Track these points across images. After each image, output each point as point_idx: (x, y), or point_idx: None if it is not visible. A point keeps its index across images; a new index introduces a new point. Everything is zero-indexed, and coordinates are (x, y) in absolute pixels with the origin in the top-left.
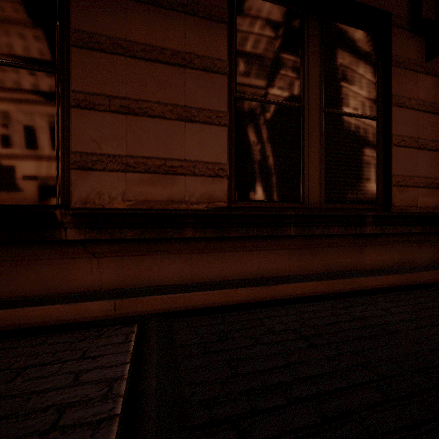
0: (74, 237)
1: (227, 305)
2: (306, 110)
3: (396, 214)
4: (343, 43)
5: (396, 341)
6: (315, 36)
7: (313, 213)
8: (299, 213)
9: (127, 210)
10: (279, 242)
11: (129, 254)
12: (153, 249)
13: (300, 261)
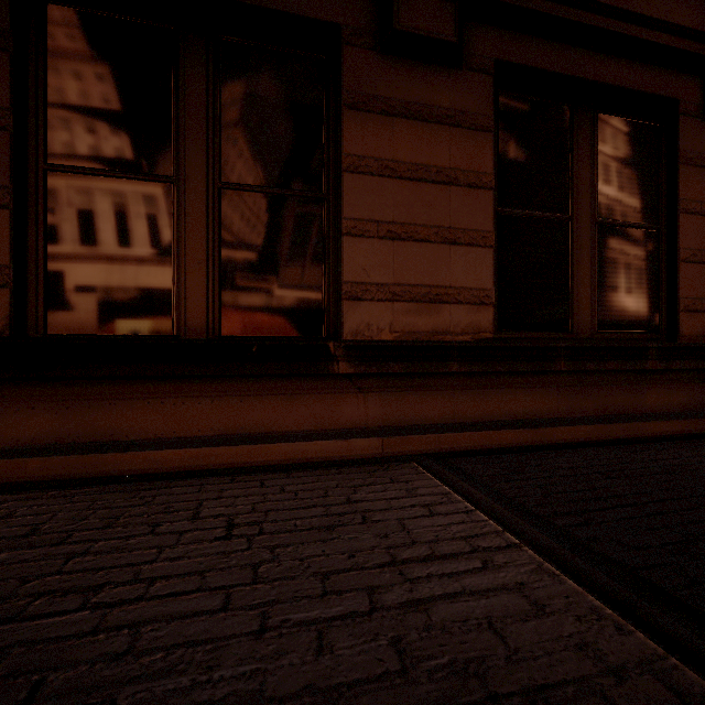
0: (345, 371)
1: (492, 449)
2: (575, 222)
3: (684, 345)
4: (618, 139)
5: (696, 476)
6: (585, 134)
7: (586, 345)
8: (570, 345)
9: (394, 342)
10: (547, 378)
11: (393, 390)
12: (417, 384)
13: (569, 401)
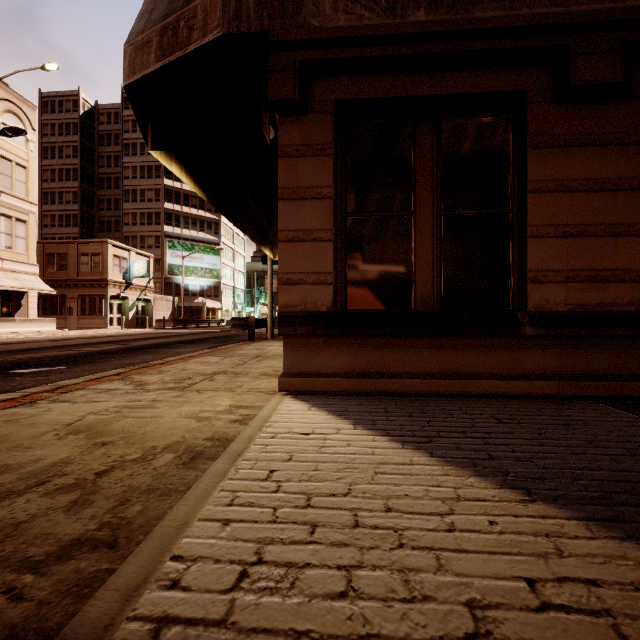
0: (529, 333)
1: None
2: None
3: None
4: None
5: None
6: None
7: None
8: None
9: (567, 312)
10: None
11: (565, 347)
12: (585, 344)
13: None
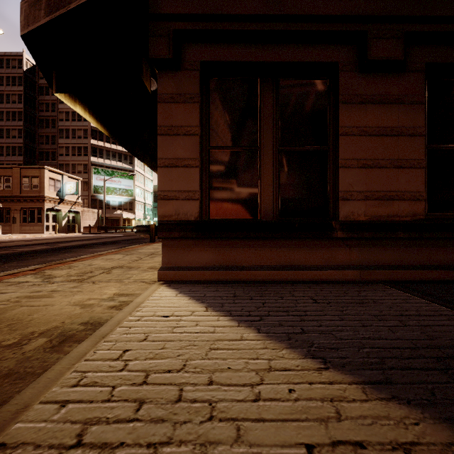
0: (340, 236)
1: (424, 280)
2: None
3: None
4: None
5: None
6: None
7: None
8: None
9: (366, 221)
10: None
11: (365, 246)
12: (378, 244)
13: None
